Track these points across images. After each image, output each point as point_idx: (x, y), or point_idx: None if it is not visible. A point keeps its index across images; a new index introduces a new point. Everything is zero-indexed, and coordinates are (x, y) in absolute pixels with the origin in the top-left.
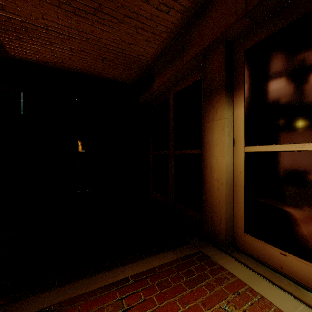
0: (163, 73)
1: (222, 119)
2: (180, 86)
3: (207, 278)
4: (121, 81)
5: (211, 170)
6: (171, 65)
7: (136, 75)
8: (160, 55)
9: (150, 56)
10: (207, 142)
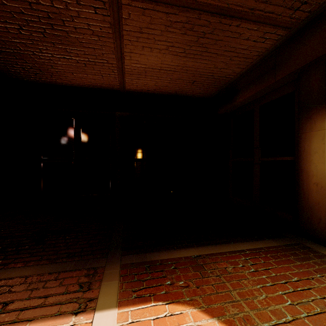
0: (249, 88)
1: (322, 130)
2: (267, 98)
3: (313, 259)
4: (202, 96)
5: (308, 175)
6: (259, 81)
7: (217, 90)
8: (246, 72)
9: (236, 74)
10: (304, 150)
